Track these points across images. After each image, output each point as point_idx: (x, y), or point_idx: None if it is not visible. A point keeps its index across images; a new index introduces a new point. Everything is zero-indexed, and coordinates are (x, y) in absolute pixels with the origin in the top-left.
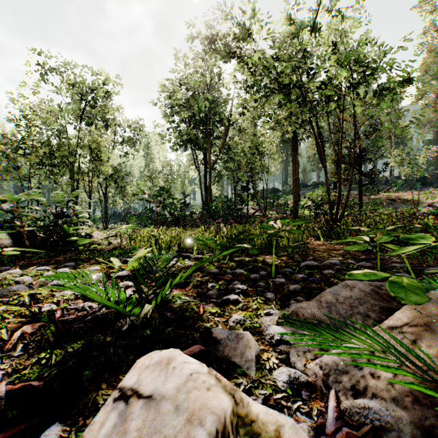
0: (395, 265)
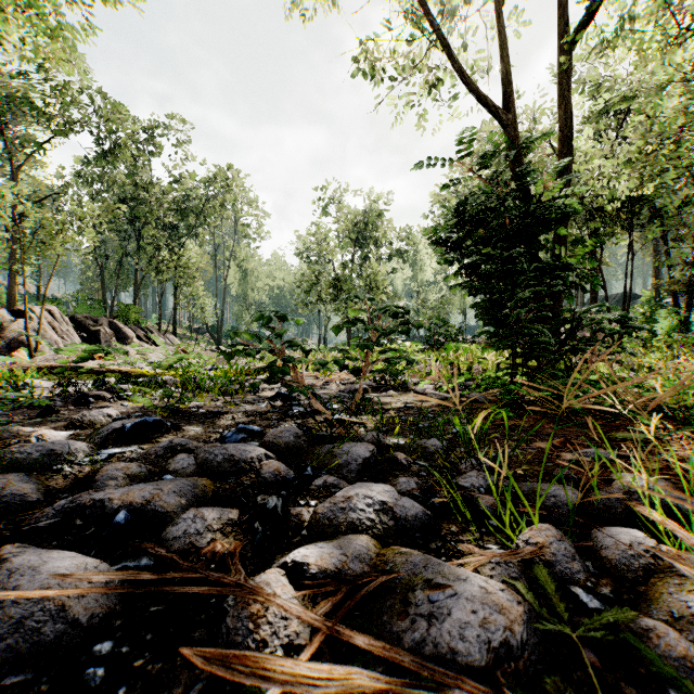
0: None
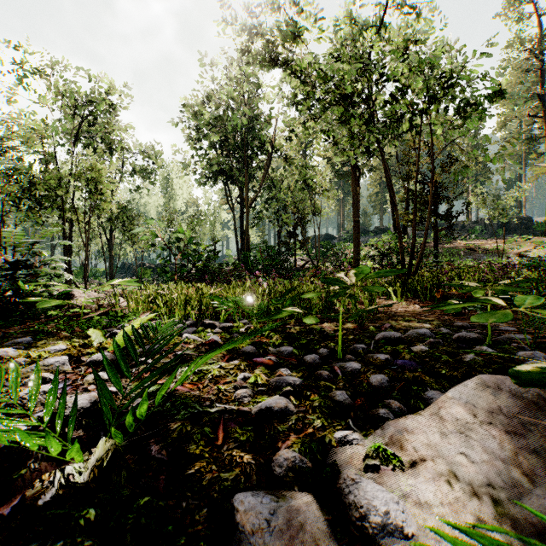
0: (510, 336)
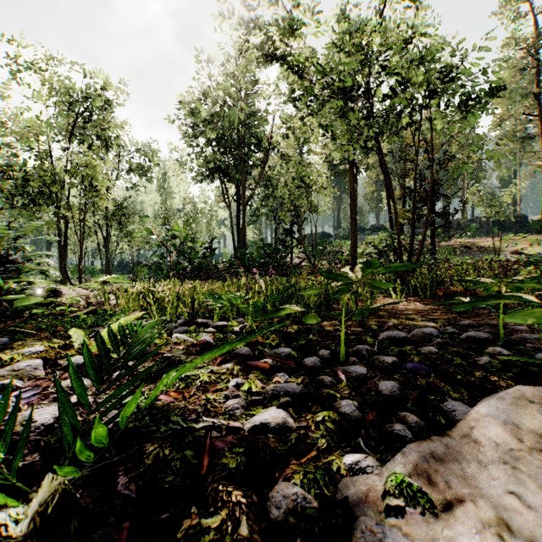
0: (523, 335)
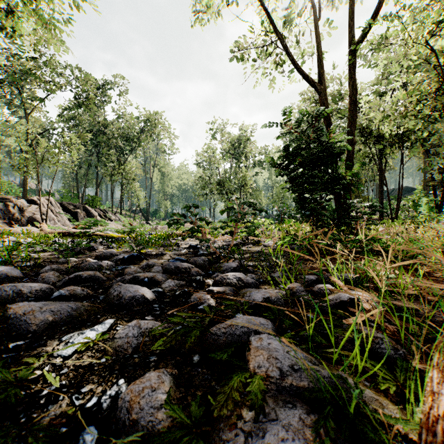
0: None
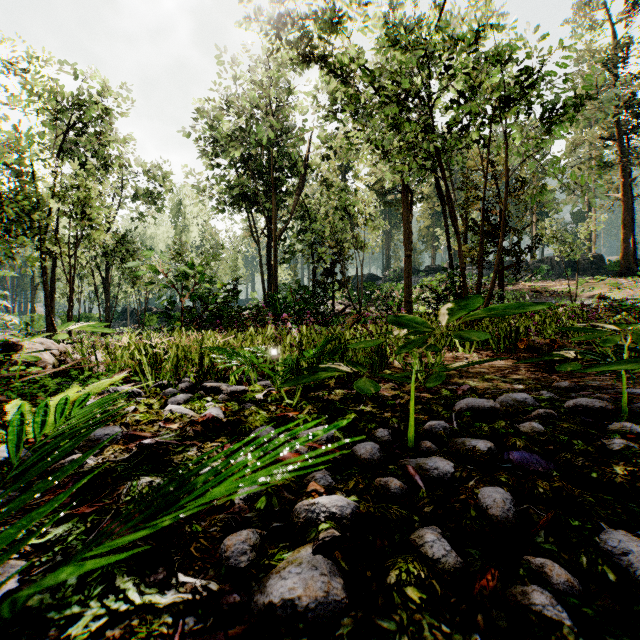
0: None
